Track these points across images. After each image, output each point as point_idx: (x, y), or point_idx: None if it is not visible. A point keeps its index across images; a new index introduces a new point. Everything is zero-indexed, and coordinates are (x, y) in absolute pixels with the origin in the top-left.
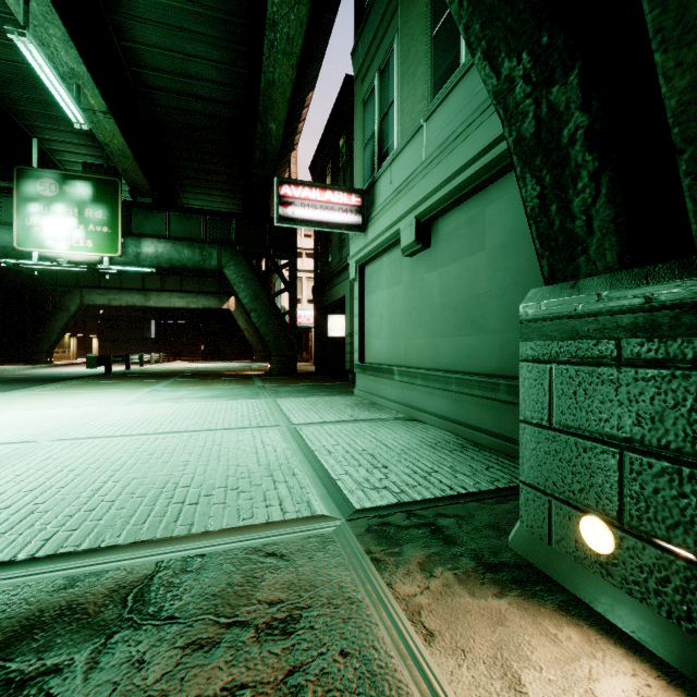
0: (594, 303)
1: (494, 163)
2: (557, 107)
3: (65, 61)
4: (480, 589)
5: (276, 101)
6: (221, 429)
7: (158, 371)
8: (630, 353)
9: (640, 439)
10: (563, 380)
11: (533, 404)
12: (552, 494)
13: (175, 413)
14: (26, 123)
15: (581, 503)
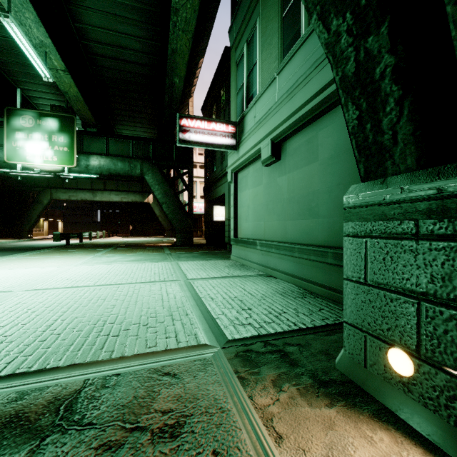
0: (398, 194)
1: (324, 102)
2: (371, 52)
3: (37, 36)
4: (316, 401)
5: (178, 63)
6: (139, 283)
7: (101, 243)
8: (425, 230)
9: (434, 293)
10: (375, 250)
11: (353, 267)
12: (367, 332)
13: (109, 271)
14: (13, 78)
15: (388, 339)
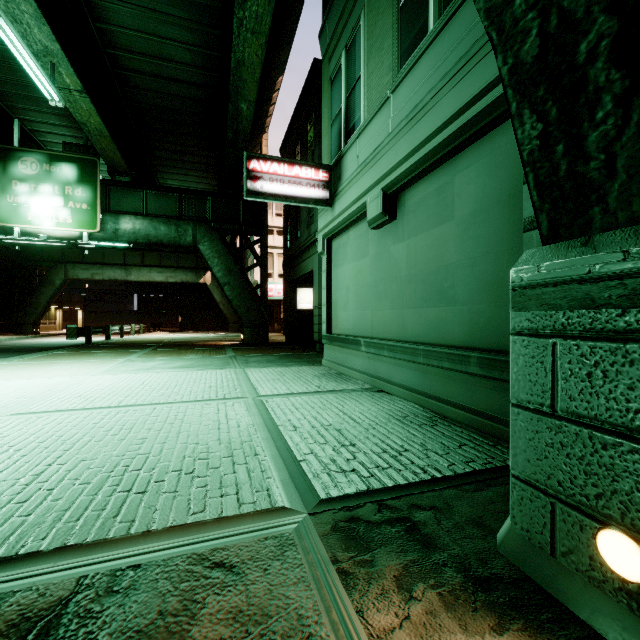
0: (618, 262)
1: (465, 129)
2: (572, 14)
3: (39, 39)
4: (473, 619)
5: (246, 81)
6: (186, 401)
7: (136, 342)
8: None
9: None
10: (572, 358)
11: (529, 386)
12: (556, 496)
13: (144, 384)
14: (8, 104)
15: (598, 512)
